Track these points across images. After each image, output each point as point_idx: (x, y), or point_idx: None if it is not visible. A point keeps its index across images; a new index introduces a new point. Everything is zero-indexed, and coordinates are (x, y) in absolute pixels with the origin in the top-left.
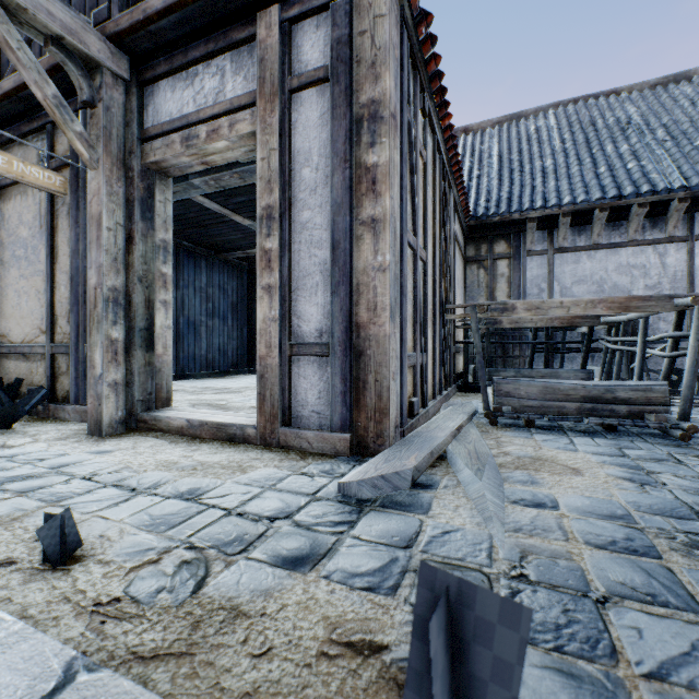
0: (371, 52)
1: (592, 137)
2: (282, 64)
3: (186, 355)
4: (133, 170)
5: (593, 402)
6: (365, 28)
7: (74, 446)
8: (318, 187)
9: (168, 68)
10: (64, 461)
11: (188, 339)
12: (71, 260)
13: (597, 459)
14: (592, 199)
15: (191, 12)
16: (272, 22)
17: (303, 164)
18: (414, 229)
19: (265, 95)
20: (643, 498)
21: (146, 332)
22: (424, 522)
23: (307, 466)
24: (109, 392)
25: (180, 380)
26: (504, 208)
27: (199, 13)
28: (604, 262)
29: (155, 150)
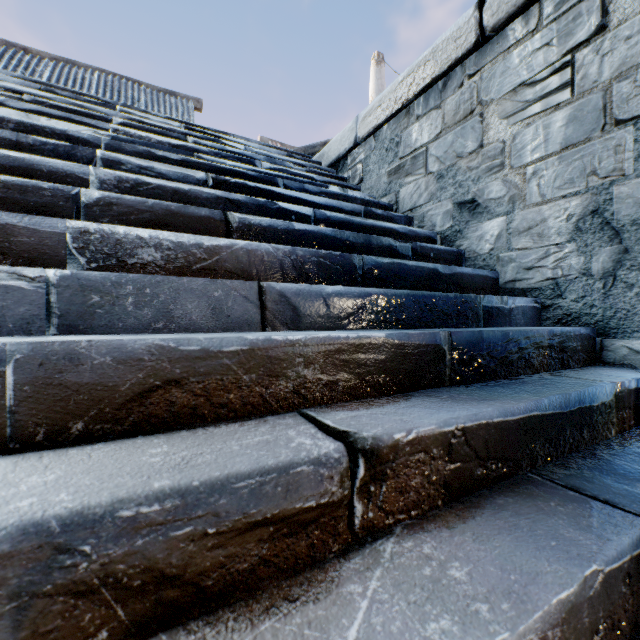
0: None
1: (116, 98)
2: None
3: None
4: None
5: None
6: None
7: None
8: None
9: None
10: None
11: None
12: None
13: None
14: None
15: None
16: None
17: None
18: None
19: None
20: None
21: None
22: None
23: None
24: None
25: None
26: None
27: None
28: None
29: None
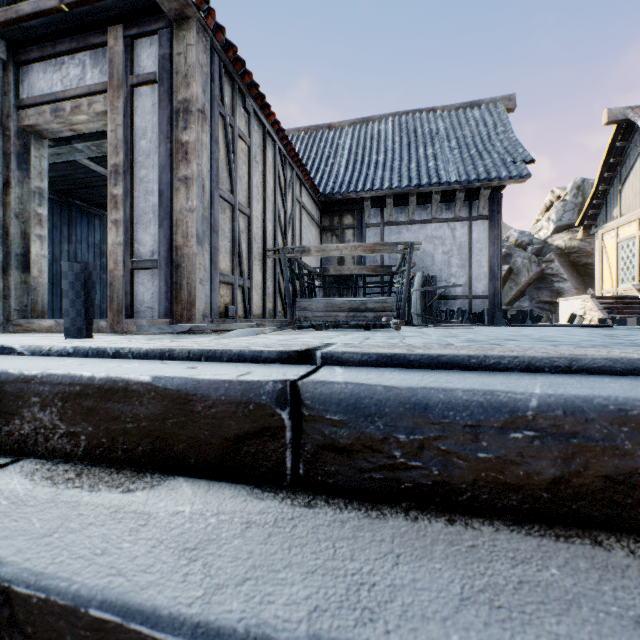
0: (185, 68)
1: (413, 141)
2: (126, 67)
3: None
4: (11, 130)
5: (355, 311)
6: (181, 51)
7: None
8: (151, 154)
9: (40, 55)
10: None
11: None
12: None
13: (330, 333)
14: (402, 186)
15: (56, 19)
16: (118, 36)
17: (141, 137)
18: (232, 190)
19: (114, 86)
20: (320, 336)
21: (23, 257)
22: (180, 339)
23: (135, 335)
24: None
25: None
26: (344, 188)
27: (62, 21)
28: (417, 234)
29: (30, 116)
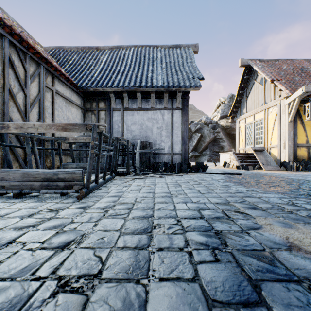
0: None
1: (142, 61)
2: None
3: None
4: None
5: (48, 181)
6: None
7: None
8: None
9: None
10: None
11: None
12: None
13: None
14: (130, 86)
15: None
16: None
17: None
18: None
19: None
20: None
21: None
22: None
23: None
24: None
25: None
26: (94, 84)
27: None
28: (143, 116)
29: None
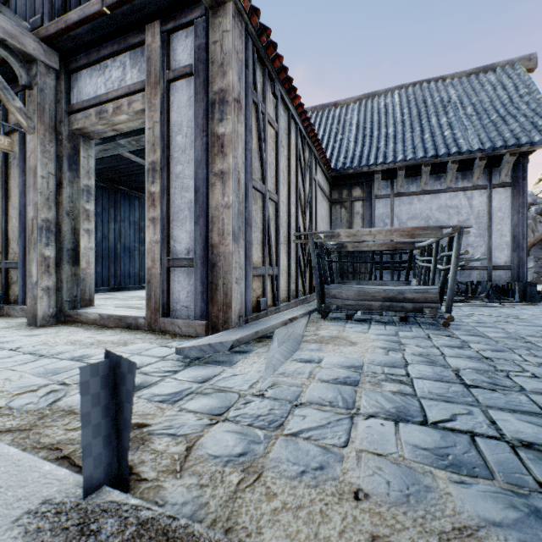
0: (221, 56)
1: (423, 111)
2: (162, 62)
3: (122, 272)
4: (62, 135)
5: (390, 301)
6: (217, 39)
7: (14, 332)
8: (187, 149)
9: (87, 61)
10: (2, 340)
11: (124, 260)
12: (19, 199)
13: (375, 337)
14: (417, 157)
15: (99, 24)
16: (155, 32)
17: (177, 132)
18: (263, 179)
19: (151, 84)
20: (381, 357)
21: (73, 252)
22: (225, 370)
23: (172, 342)
24: (43, 294)
25: (118, 291)
26: (356, 163)
27: (104, 24)
28: (429, 204)
29: (78, 120)
